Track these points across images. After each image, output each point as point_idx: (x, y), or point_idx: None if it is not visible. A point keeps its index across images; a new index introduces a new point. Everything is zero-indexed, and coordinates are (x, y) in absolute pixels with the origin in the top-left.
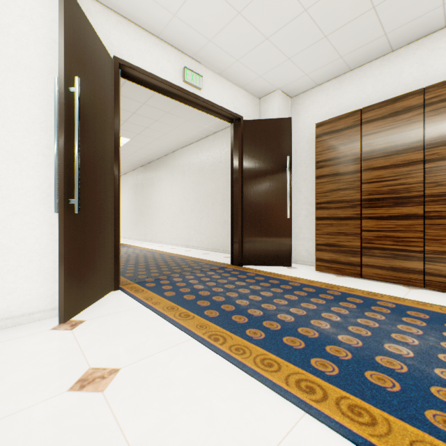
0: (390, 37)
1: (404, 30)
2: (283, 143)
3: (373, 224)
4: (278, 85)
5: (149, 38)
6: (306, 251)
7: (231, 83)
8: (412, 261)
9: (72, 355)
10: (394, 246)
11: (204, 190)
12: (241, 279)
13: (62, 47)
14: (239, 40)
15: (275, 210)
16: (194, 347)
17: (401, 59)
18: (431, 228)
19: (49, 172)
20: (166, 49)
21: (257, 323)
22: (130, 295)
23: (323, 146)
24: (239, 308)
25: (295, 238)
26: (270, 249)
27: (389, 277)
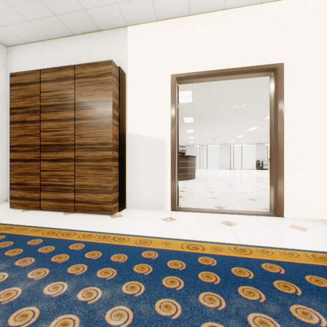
0: (63, 21)
1: (70, 19)
2: None
3: (48, 165)
4: None
5: None
6: None
7: None
8: (69, 193)
9: None
10: (60, 182)
11: None
12: None
13: None
14: None
15: None
16: None
17: (79, 43)
18: (78, 168)
19: None
20: None
21: None
22: None
23: (15, 95)
24: None
25: None
26: None
27: (57, 206)
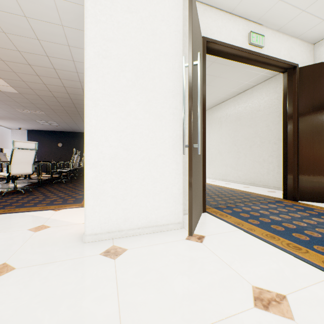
0: None
1: None
2: None
3: None
4: None
5: (224, 16)
6: None
7: (287, 36)
8: None
9: (223, 268)
10: None
11: (241, 135)
12: (314, 215)
13: (190, 33)
14: None
15: None
16: None
17: None
18: None
19: (176, 126)
20: (236, 21)
21: None
22: (219, 218)
23: None
24: None
25: None
26: None
27: None
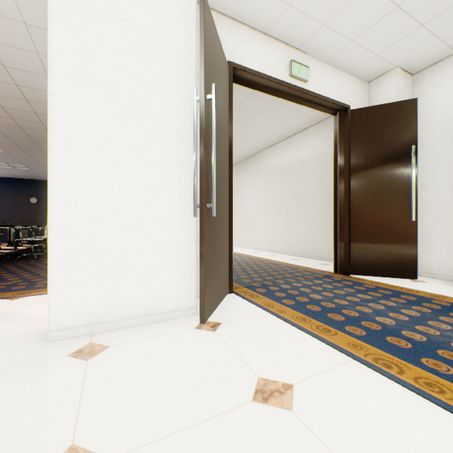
0: None
1: None
2: (405, 131)
3: None
4: (397, 62)
5: (258, 37)
6: (436, 261)
7: (337, 70)
8: None
9: (231, 360)
10: None
11: (291, 192)
12: (361, 291)
13: (202, 57)
14: (359, 16)
15: (394, 211)
16: (363, 371)
17: None
18: None
19: (186, 178)
20: (273, 45)
21: (429, 351)
22: (247, 299)
23: None
24: (386, 328)
25: (419, 245)
26: (387, 258)
27: None
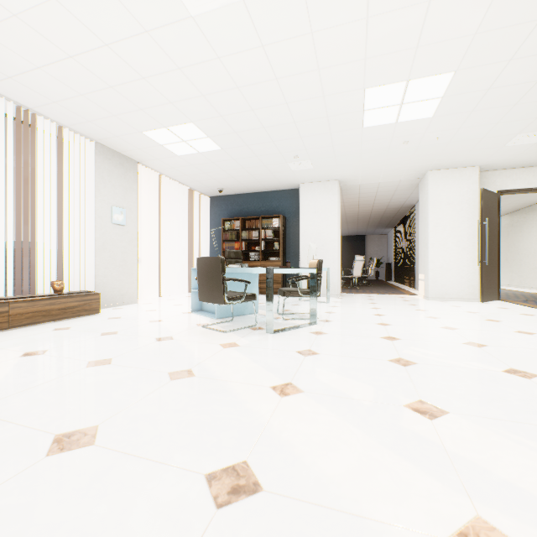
0: None
1: None
2: None
3: None
4: None
5: (518, 171)
6: None
7: None
8: None
9: (491, 306)
10: None
11: None
12: None
13: (481, 210)
14: None
15: None
16: None
17: None
18: None
19: (474, 251)
20: (530, 170)
21: None
22: (507, 302)
23: None
24: None
25: None
26: None
27: None
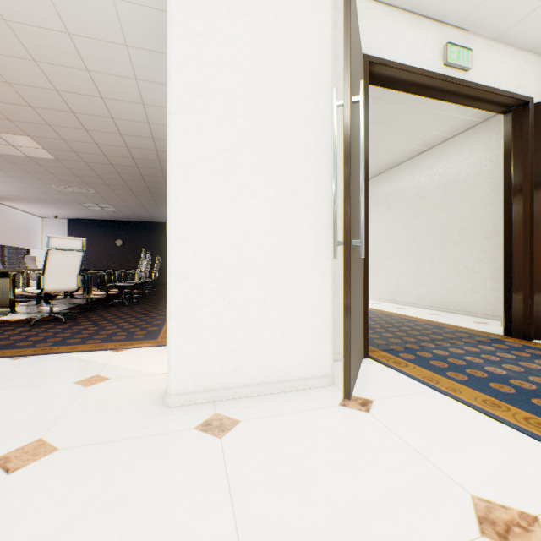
0: None
1: None
2: None
3: None
4: None
5: (401, 18)
6: None
7: (513, 49)
8: None
9: (414, 460)
10: None
11: (424, 225)
12: None
13: (347, 46)
14: None
15: None
16: None
17: None
18: None
19: (320, 209)
20: (421, 26)
21: None
22: (394, 368)
23: None
24: None
25: None
26: None
27: None
